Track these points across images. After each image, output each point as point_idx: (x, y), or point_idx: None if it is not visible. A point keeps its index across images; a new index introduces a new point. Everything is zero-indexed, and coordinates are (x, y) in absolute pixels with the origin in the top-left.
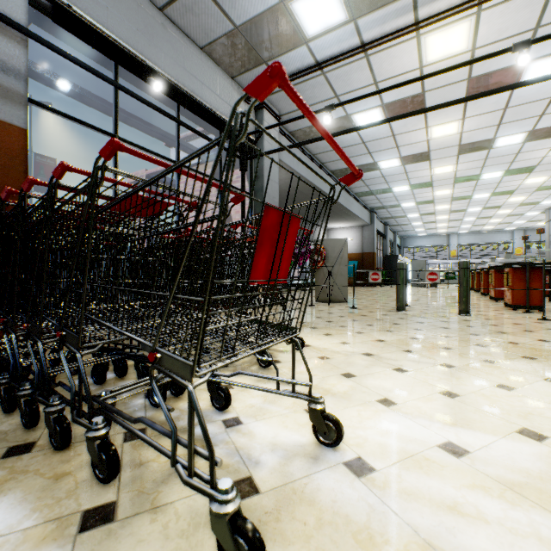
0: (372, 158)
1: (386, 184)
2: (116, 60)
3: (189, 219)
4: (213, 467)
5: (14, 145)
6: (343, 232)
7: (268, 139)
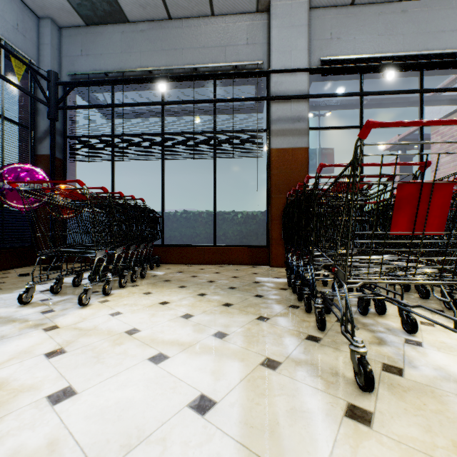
0: None
1: None
2: (360, 72)
3: (446, 171)
4: (352, 328)
5: (302, 158)
6: None
7: None
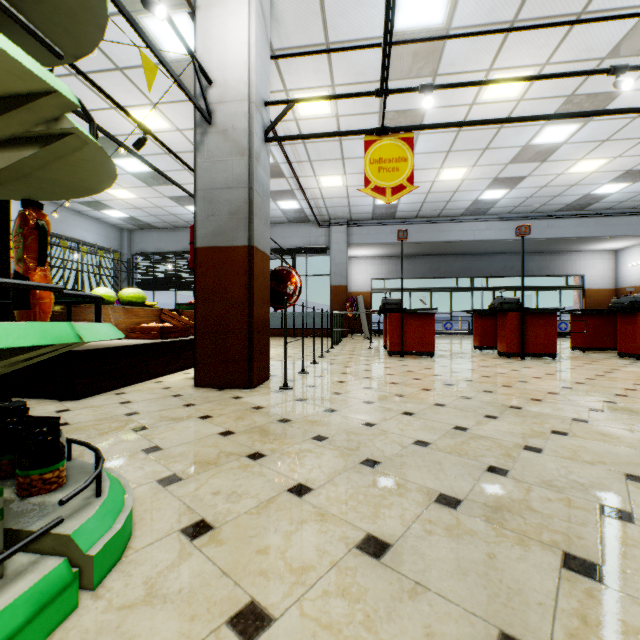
0: (464, 201)
1: (564, 196)
2: None
3: None
4: None
5: None
6: (635, 252)
7: (335, 242)
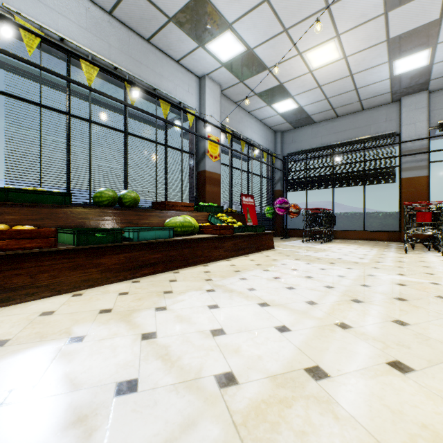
0: None
1: None
2: None
3: None
4: (405, 242)
5: (423, 182)
6: None
7: None
